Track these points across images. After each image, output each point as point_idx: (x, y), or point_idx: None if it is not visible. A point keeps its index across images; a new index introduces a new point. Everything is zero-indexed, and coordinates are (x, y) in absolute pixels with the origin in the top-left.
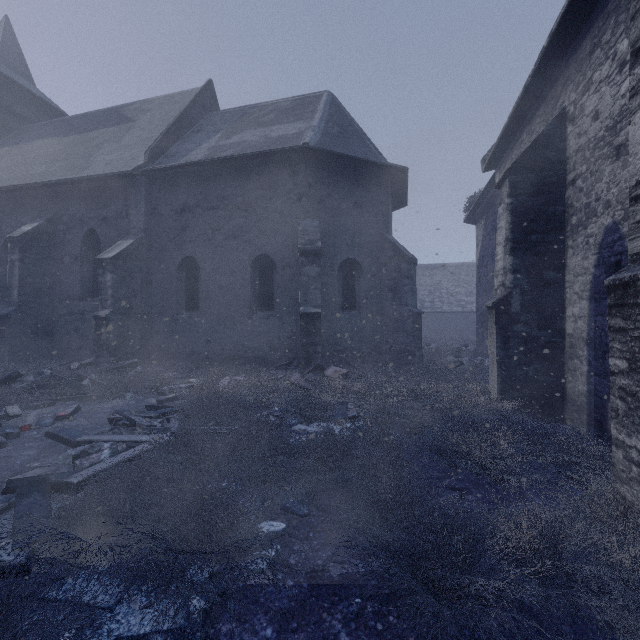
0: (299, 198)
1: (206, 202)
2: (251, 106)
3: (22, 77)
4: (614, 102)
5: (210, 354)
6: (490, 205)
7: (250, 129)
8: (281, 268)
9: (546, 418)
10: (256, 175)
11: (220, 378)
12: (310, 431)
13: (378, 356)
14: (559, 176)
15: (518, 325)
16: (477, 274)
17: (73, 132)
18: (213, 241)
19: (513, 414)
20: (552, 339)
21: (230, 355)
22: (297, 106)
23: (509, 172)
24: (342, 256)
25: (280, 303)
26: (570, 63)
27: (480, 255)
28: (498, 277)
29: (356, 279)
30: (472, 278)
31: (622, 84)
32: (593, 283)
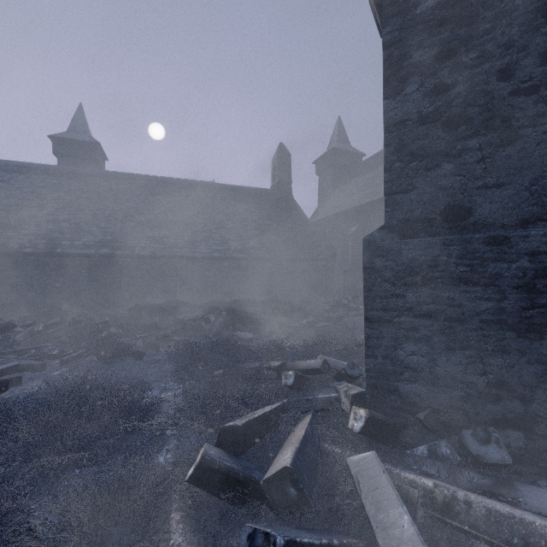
0: None
1: None
2: None
3: (345, 145)
4: None
5: None
6: None
7: None
8: None
9: None
10: None
11: None
12: None
13: None
14: None
15: None
16: None
17: (370, 169)
18: None
19: None
20: None
21: None
22: None
23: None
24: None
25: None
26: None
27: None
28: None
29: None
30: None
31: None
32: None
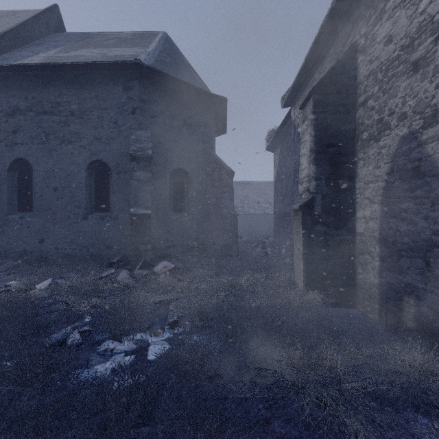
0: (133, 111)
1: (39, 106)
2: (95, 33)
3: None
4: (411, 21)
5: (44, 253)
6: (284, 137)
7: (90, 48)
8: (116, 173)
9: (341, 304)
10: (91, 86)
11: (43, 279)
12: (119, 351)
13: (204, 249)
14: (351, 99)
15: (320, 225)
16: (275, 187)
17: None
18: (47, 144)
19: (318, 305)
20: (346, 237)
21: (65, 253)
22: (136, 37)
23: (313, 91)
24: (173, 166)
25: (115, 205)
26: (361, 2)
27: (277, 173)
28: (303, 184)
29: (185, 186)
30: (268, 192)
31: (421, 1)
32: (386, 188)
